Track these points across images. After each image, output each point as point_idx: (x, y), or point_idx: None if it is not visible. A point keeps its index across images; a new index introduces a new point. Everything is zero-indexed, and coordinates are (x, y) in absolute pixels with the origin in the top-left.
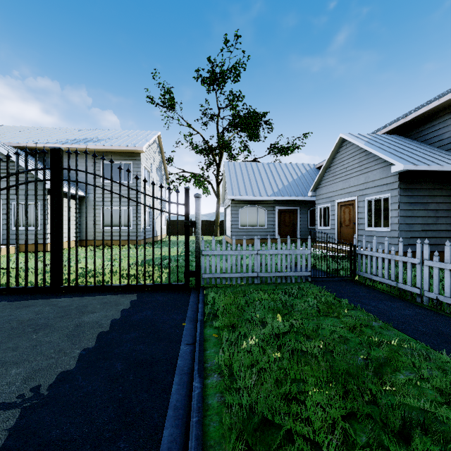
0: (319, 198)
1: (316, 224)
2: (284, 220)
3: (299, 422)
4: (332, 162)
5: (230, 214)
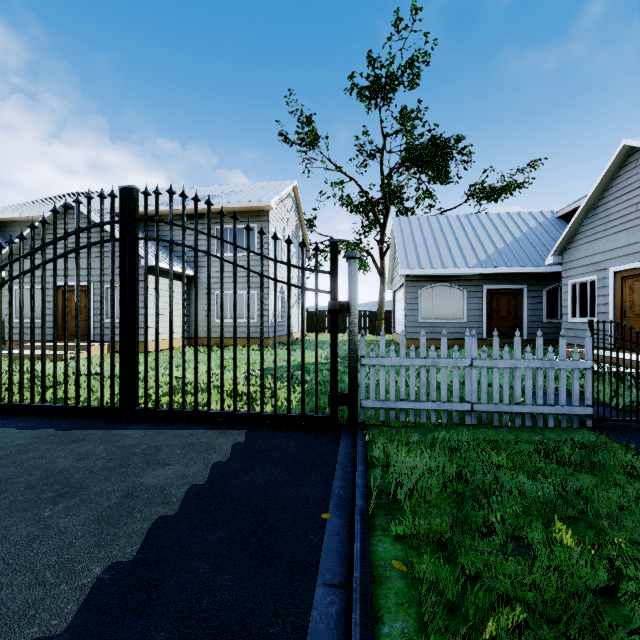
0: (571, 266)
1: (564, 314)
2: (498, 308)
3: None
4: (601, 197)
5: (404, 299)
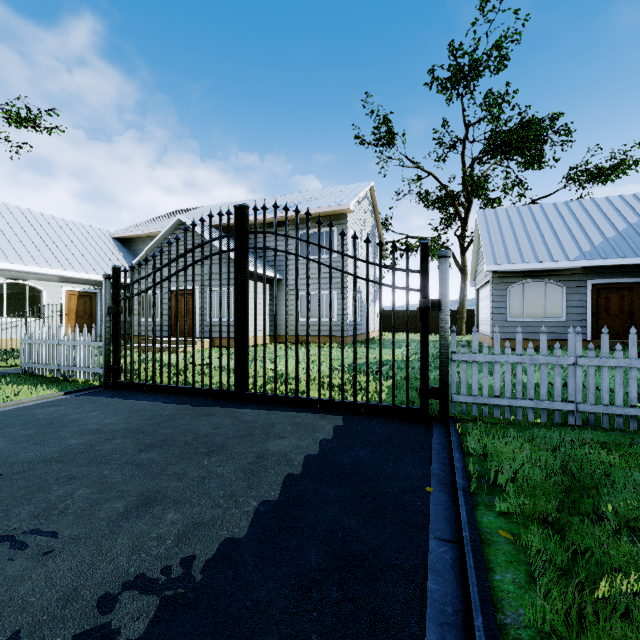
0: None
1: None
2: (606, 306)
3: None
4: None
5: (490, 297)
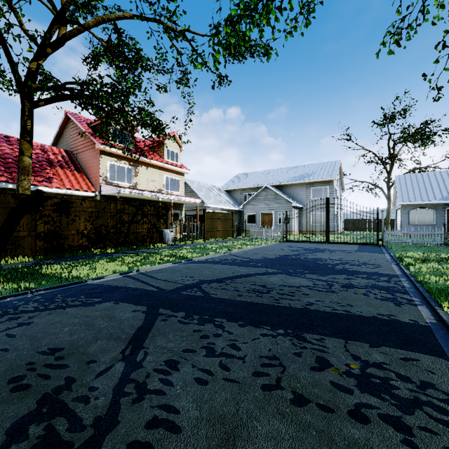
0: None
1: None
2: None
3: (409, 251)
4: None
5: (400, 215)
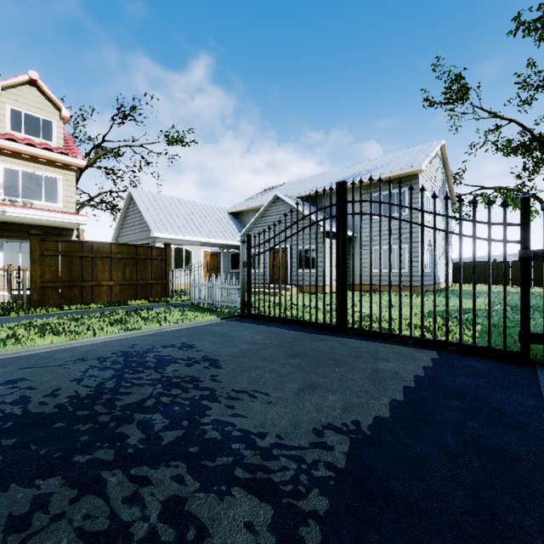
0: None
1: None
2: None
3: None
4: None
5: None
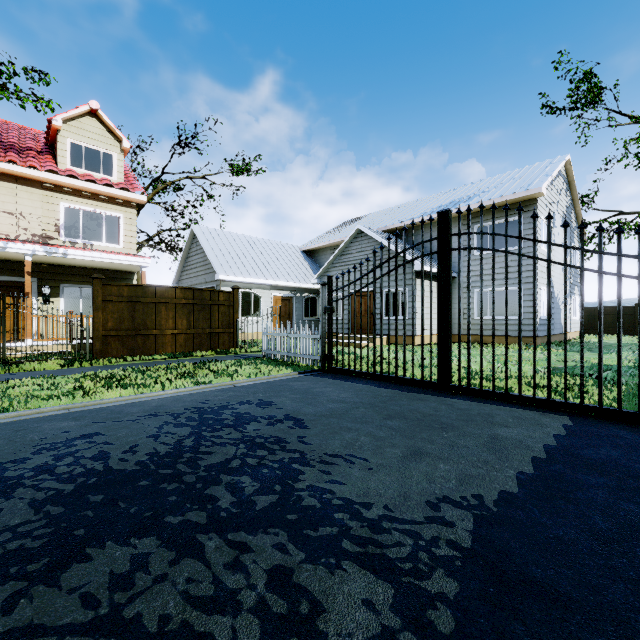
0: None
1: None
2: None
3: None
4: None
5: None
